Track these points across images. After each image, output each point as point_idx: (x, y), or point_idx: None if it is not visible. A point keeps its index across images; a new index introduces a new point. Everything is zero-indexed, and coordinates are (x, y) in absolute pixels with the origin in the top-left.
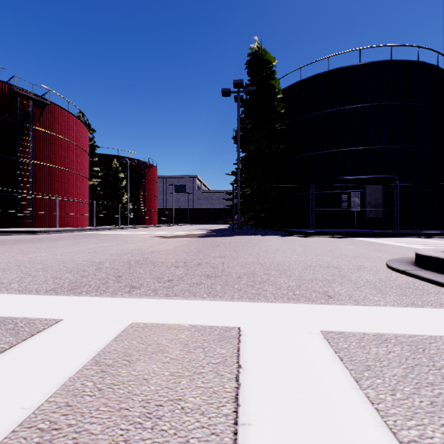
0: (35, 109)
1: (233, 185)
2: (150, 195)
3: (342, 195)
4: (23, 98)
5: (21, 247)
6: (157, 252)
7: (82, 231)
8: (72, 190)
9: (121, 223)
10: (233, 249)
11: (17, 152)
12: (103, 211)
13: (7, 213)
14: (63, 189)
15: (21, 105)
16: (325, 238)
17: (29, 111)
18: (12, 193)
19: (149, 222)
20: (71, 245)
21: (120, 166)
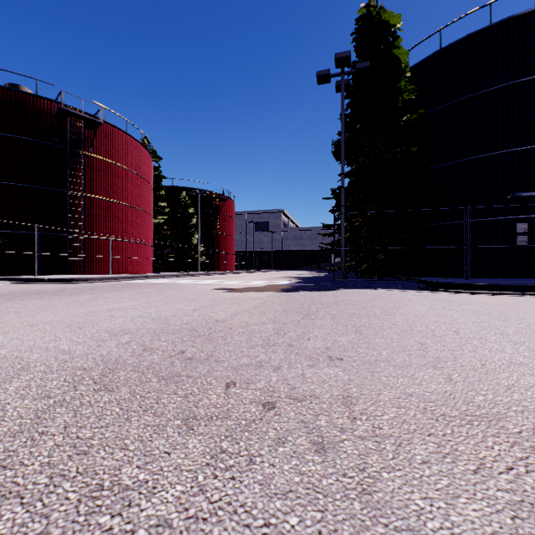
0: (88, 131)
1: (334, 212)
2: (225, 235)
3: (517, 223)
4: (75, 119)
5: (1, 306)
6: (192, 328)
7: (135, 279)
8: (131, 229)
9: (190, 268)
10: (350, 324)
11: (67, 184)
12: (171, 255)
13: (57, 257)
14: (120, 228)
15: (72, 128)
16: (511, 296)
17: (81, 134)
18: (62, 233)
19: (224, 267)
20: (78, 304)
21: (189, 200)
